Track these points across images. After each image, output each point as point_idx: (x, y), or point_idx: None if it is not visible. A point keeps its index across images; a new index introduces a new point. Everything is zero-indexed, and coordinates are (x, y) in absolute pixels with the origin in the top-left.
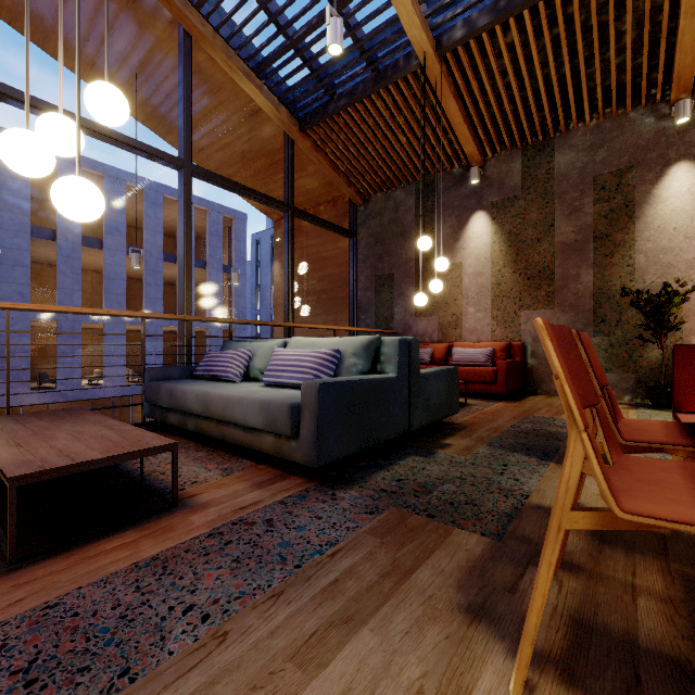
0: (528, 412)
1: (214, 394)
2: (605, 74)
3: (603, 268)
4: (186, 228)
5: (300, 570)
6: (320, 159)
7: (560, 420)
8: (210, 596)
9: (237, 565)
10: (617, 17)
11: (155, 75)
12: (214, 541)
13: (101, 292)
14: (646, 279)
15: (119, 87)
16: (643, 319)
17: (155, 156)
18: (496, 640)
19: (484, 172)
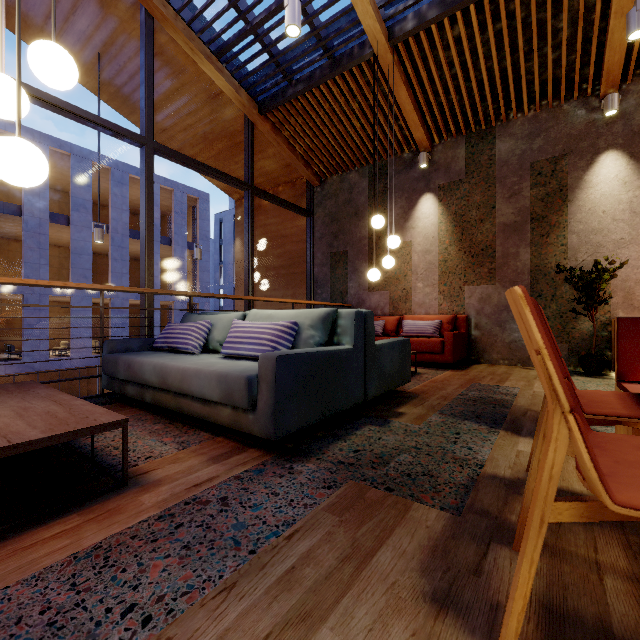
0: (474, 380)
1: (171, 367)
2: (542, 68)
3: (539, 247)
4: (147, 204)
5: (254, 556)
6: (279, 141)
7: (504, 388)
8: (154, 593)
9: (186, 552)
10: (554, 15)
11: (118, 55)
12: (164, 524)
13: (68, 267)
14: (578, 257)
15: (82, 66)
16: (575, 294)
17: (117, 133)
18: (466, 635)
19: (432, 157)
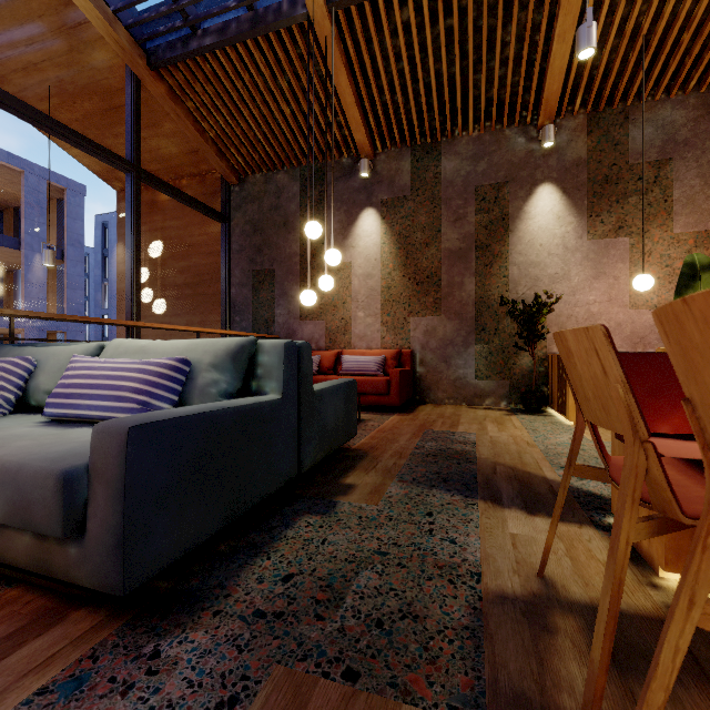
0: (425, 425)
1: None
2: (488, 85)
3: (484, 278)
4: None
5: None
6: (180, 113)
7: (460, 434)
8: None
9: None
10: (503, 25)
11: None
12: None
13: None
14: (519, 290)
15: None
16: (516, 328)
17: None
18: None
19: (374, 166)
